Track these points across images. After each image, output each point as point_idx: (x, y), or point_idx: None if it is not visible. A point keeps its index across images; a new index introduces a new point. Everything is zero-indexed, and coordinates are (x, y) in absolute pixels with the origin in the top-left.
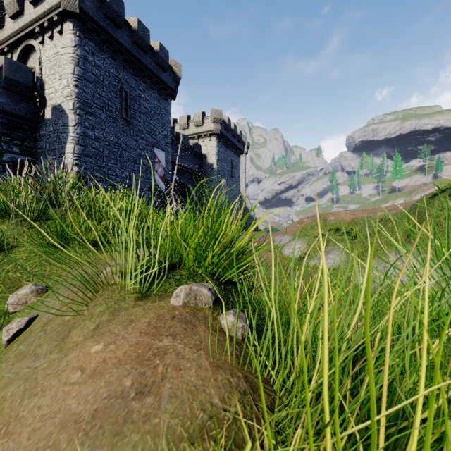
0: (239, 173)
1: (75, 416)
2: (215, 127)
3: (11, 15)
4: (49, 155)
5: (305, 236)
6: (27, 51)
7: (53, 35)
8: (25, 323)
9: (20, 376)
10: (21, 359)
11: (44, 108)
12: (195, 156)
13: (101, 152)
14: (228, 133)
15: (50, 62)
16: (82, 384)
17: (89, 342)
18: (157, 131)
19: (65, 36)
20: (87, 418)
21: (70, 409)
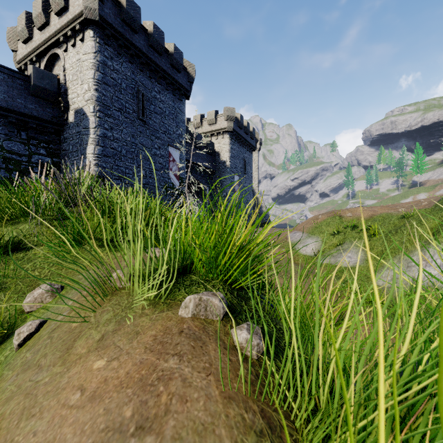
0: (251, 169)
1: None
2: (228, 125)
3: (39, 27)
4: (72, 156)
5: (320, 233)
6: (52, 60)
7: (76, 43)
8: (36, 326)
9: (21, 391)
10: (25, 369)
11: (67, 112)
12: (208, 154)
13: (119, 152)
14: (241, 130)
15: (73, 68)
16: (80, 408)
17: (93, 356)
18: (172, 130)
19: (87, 43)
20: None
21: (65, 439)
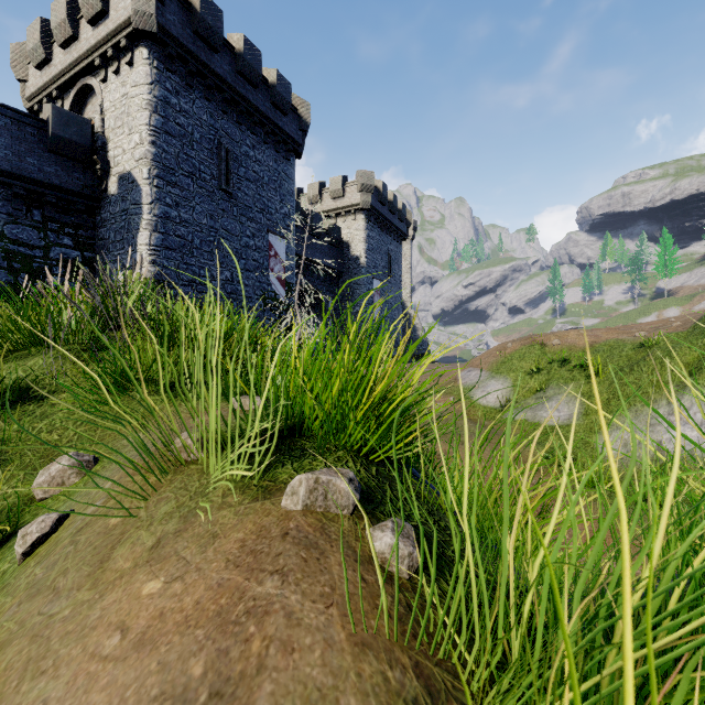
0: (400, 269)
1: None
2: (364, 199)
3: (61, 43)
4: (115, 248)
5: (509, 371)
6: (83, 95)
7: (121, 69)
8: (52, 524)
9: (25, 630)
10: (33, 594)
11: (107, 178)
12: (332, 245)
13: (190, 242)
14: (384, 208)
15: (116, 109)
16: (119, 661)
17: (142, 574)
18: (273, 208)
19: (138, 68)
20: None
21: None
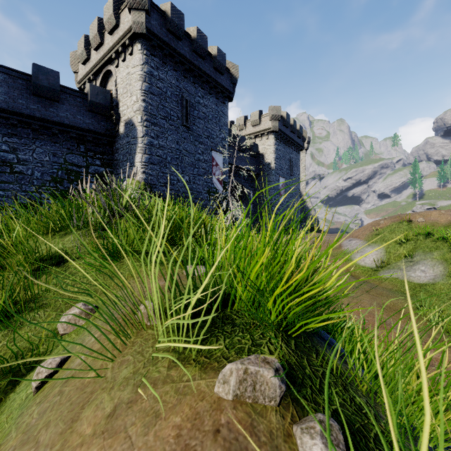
0: (298, 170)
1: None
2: (273, 125)
3: (95, 48)
4: (123, 165)
5: (382, 241)
6: (106, 77)
7: (126, 58)
8: (55, 366)
9: None
10: (24, 442)
11: (118, 124)
12: (252, 156)
13: (165, 159)
14: (287, 129)
15: (123, 82)
16: None
17: (96, 448)
18: (215, 134)
19: (135, 56)
20: None
21: None
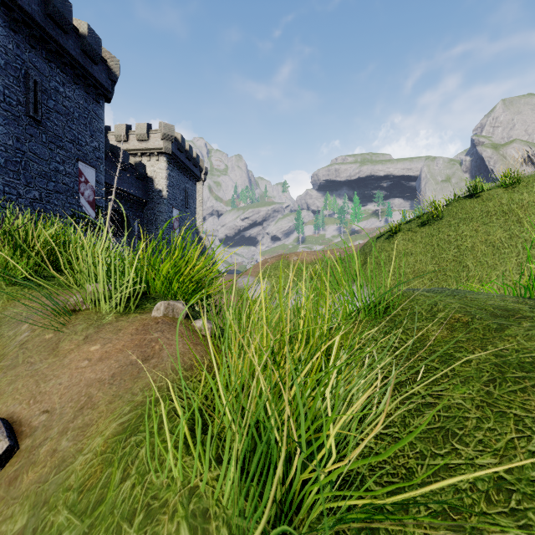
0: (195, 203)
1: (96, 380)
2: (166, 146)
3: None
4: None
5: (269, 277)
6: None
7: None
8: None
9: (22, 376)
10: (12, 368)
11: None
12: (138, 179)
13: None
14: (182, 154)
15: None
16: (93, 366)
17: (85, 346)
18: (83, 140)
19: None
20: (108, 378)
21: (90, 378)
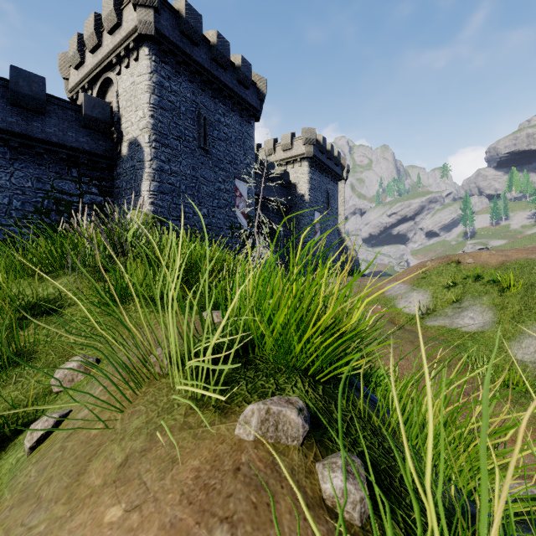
0: (336, 203)
1: None
2: (307, 150)
3: (91, 50)
4: (126, 194)
5: (429, 285)
6: (105, 85)
7: (130, 64)
8: (53, 423)
9: None
10: (23, 500)
11: (121, 144)
12: (283, 187)
13: (178, 188)
14: (323, 156)
15: (126, 93)
16: None
17: (107, 496)
18: (238, 159)
19: (141, 63)
20: None
21: None
